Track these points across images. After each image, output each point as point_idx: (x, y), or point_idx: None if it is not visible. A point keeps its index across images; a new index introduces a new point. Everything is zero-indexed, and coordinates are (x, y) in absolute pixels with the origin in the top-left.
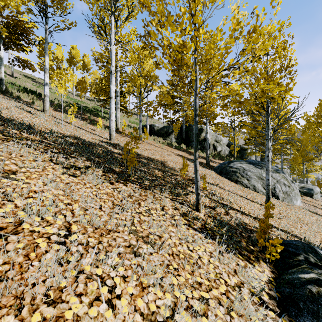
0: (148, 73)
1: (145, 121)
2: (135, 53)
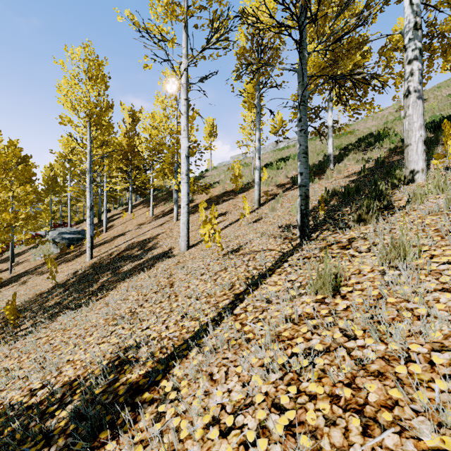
0: None
1: None
2: None
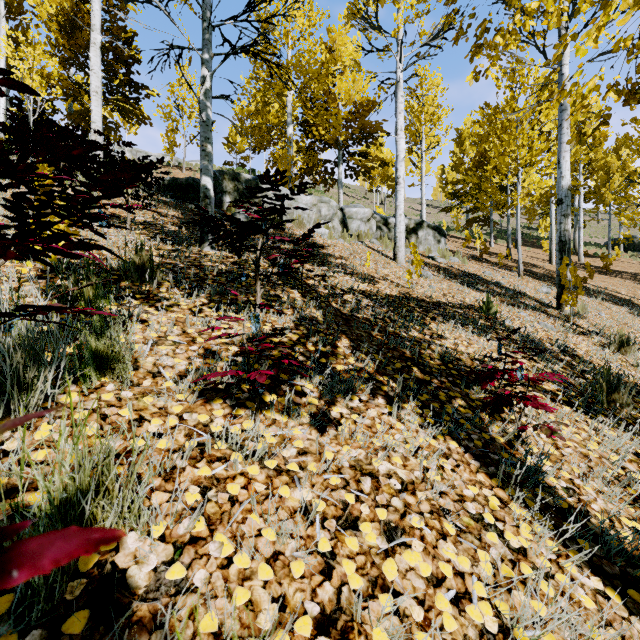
0: (620, 187)
1: (617, 226)
2: (601, 169)
